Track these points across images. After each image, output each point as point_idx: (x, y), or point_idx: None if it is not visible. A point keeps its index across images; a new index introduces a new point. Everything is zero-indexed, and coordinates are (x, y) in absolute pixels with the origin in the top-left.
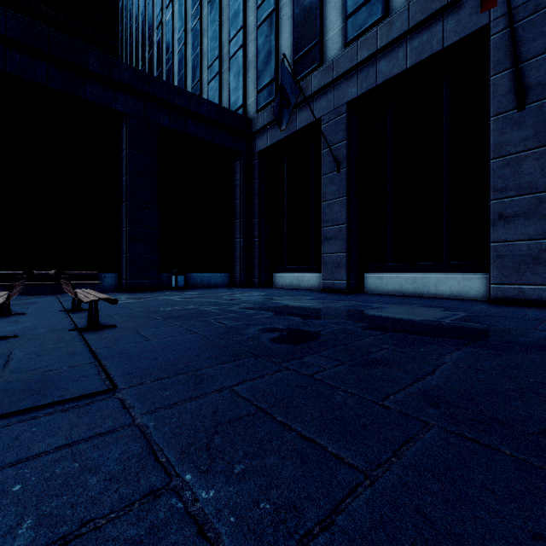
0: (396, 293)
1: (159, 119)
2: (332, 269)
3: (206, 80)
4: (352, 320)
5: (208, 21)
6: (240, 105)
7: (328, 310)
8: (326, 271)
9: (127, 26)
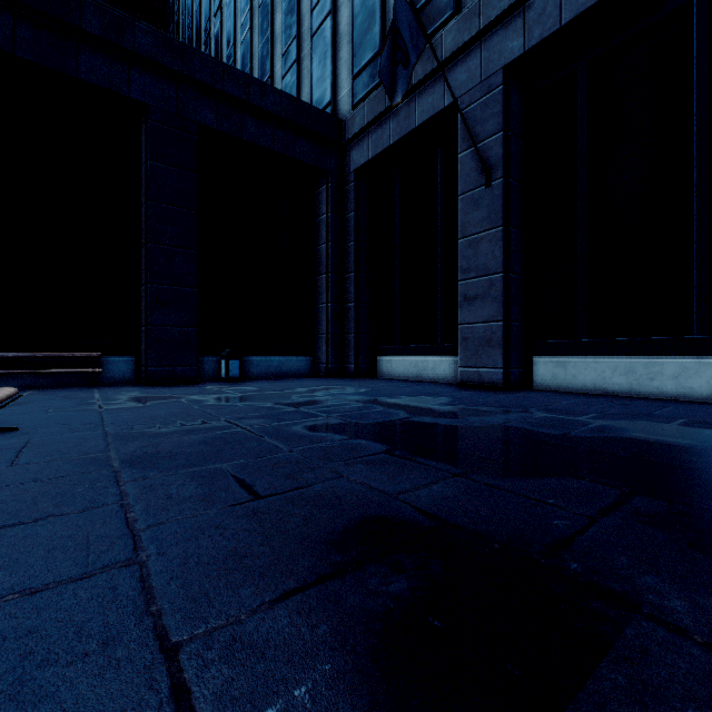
0: (593, 390)
1: (200, 114)
2: (476, 349)
3: (278, 75)
4: (599, 480)
5: None
6: (327, 102)
7: (504, 438)
8: (466, 353)
9: (179, 23)
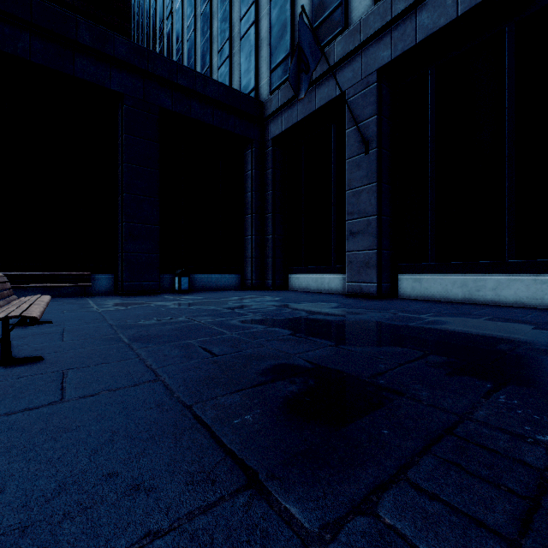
0: (439, 298)
1: (160, 100)
2: (358, 269)
3: (215, 66)
4: (414, 348)
5: (218, 2)
6: (251, 88)
7: (366, 327)
8: (351, 272)
9: (139, 22)
